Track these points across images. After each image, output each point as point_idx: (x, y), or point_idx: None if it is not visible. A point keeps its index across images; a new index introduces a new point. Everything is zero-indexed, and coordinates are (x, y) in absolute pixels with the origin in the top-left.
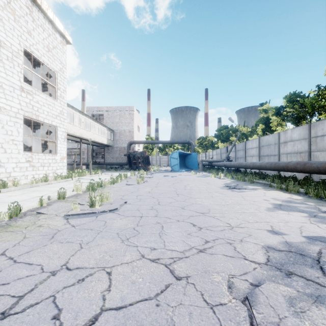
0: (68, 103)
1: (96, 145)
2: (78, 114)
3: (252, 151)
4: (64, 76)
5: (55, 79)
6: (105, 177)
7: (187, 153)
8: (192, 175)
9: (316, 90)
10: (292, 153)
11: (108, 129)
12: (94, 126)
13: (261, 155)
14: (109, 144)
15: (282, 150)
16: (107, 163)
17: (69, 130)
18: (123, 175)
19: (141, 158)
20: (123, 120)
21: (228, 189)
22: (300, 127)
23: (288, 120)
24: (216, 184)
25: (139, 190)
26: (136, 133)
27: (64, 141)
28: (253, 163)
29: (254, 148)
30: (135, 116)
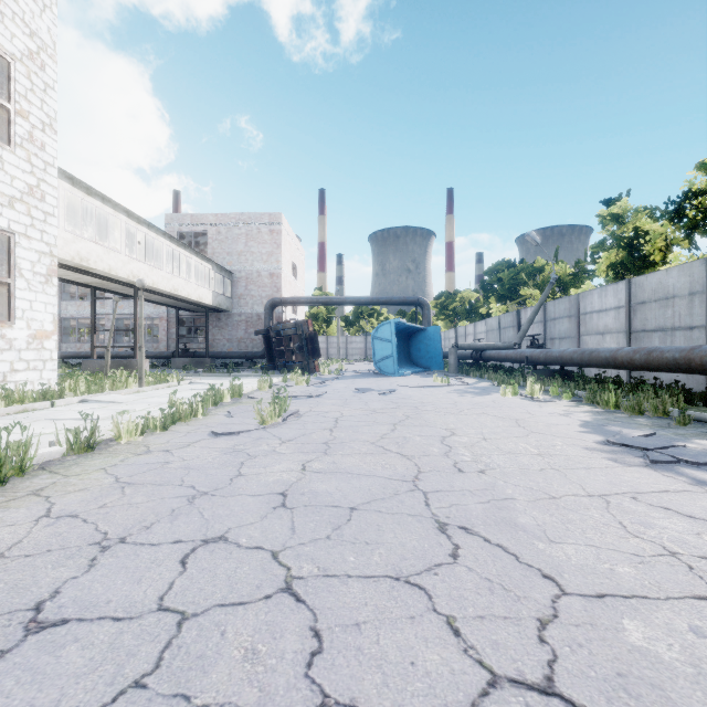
0: (87, 185)
1: (186, 308)
2: (123, 221)
3: (604, 319)
4: (46, 81)
5: (7, 82)
6: (180, 392)
7: (415, 326)
8: (440, 389)
9: None
10: None
11: (216, 268)
12: (183, 261)
13: (636, 328)
14: (219, 307)
15: None
16: (215, 354)
17: (91, 260)
18: (225, 390)
19: (296, 339)
20: (255, 248)
21: (655, 465)
22: None
23: (706, 232)
24: (555, 427)
25: (241, 480)
26: (287, 279)
27: (48, 284)
28: (650, 352)
29: (610, 312)
30: (286, 239)
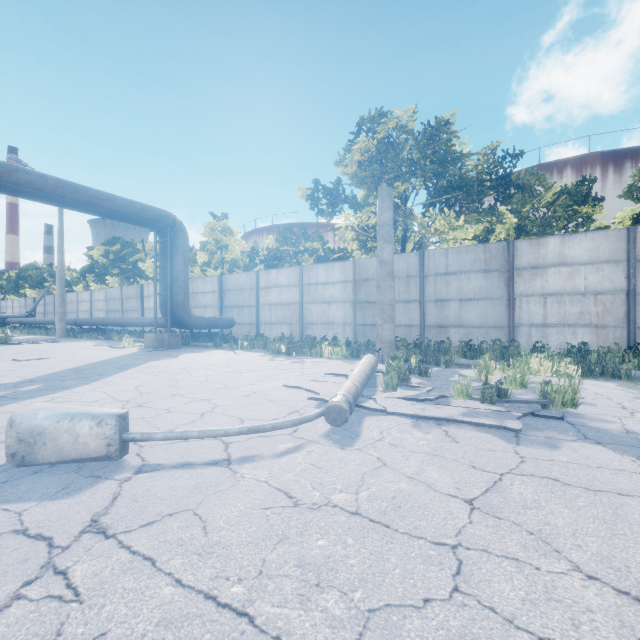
0: None
1: None
2: None
3: None
4: None
5: None
6: None
7: None
8: None
9: (103, 265)
10: (85, 311)
11: None
12: None
13: (67, 311)
14: None
15: (80, 308)
16: None
17: None
18: None
19: None
20: None
21: None
22: (88, 292)
23: (101, 279)
24: None
25: None
26: None
27: None
28: (44, 319)
29: None
30: None
